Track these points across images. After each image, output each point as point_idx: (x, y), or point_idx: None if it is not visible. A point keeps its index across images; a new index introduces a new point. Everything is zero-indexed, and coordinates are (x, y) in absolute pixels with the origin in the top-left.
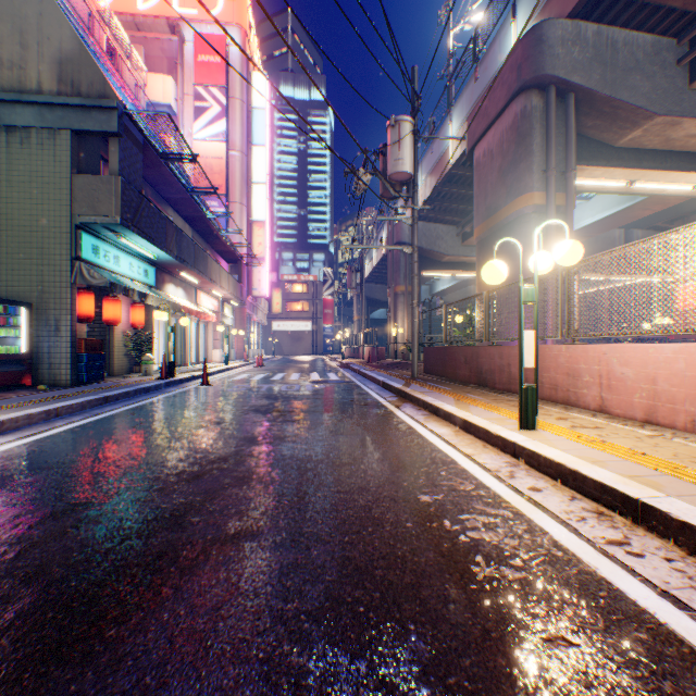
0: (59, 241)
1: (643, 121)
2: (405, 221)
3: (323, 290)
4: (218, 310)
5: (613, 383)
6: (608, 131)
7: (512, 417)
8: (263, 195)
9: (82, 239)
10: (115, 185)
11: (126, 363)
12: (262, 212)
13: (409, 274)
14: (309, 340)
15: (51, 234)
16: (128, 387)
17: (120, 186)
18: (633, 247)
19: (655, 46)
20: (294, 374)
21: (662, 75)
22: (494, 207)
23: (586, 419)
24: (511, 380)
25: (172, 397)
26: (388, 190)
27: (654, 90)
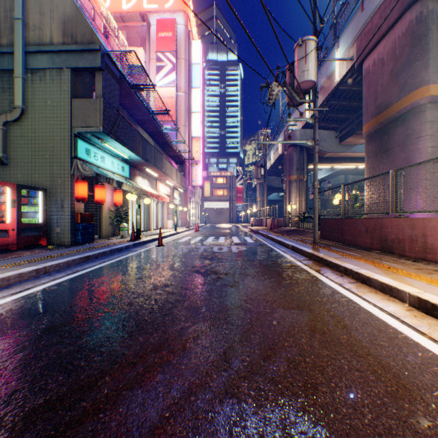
0: (63, 146)
1: None
2: (307, 121)
3: (236, 182)
4: (170, 194)
5: None
6: None
7: None
8: (198, 120)
9: (78, 144)
10: (99, 104)
11: (111, 229)
12: (198, 131)
13: (299, 167)
14: (227, 214)
15: (58, 141)
16: (106, 248)
17: (102, 105)
18: None
19: None
20: (220, 237)
21: None
22: (385, 104)
23: None
24: (428, 249)
25: (135, 256)
26: (294, 98)
27: None
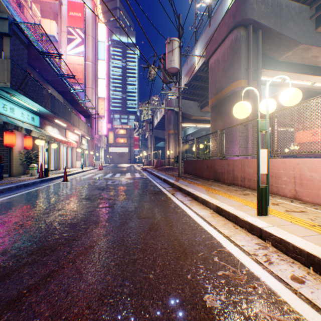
0: None
1: (293, 47)
2: (175, 94)
3: (134, 133)
4: (78, 141)
5: (304, 182)
6: (276, 51)
7: (245, 203)
8: (103, 84)
9: None
10: (7, 64)
11: (21, 169)
12: (103, 93)
13: (175, 124)
14: (127, 157)
15: None
16: (13, 184)
17: (10, 65)
18: (320, 98)
19: (299, 9)
20: (117, 174)
21: (303, 24)
22: (220, 88)
23: (289, 204)
24: (234, 178)
25: (40, 189)
26: (166, 78)
27: (299, 31)
